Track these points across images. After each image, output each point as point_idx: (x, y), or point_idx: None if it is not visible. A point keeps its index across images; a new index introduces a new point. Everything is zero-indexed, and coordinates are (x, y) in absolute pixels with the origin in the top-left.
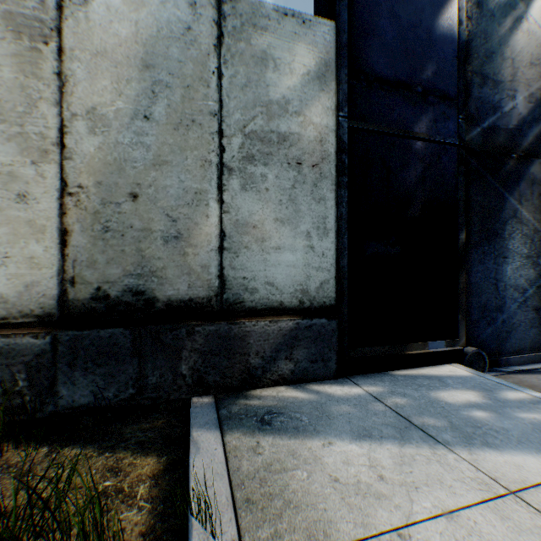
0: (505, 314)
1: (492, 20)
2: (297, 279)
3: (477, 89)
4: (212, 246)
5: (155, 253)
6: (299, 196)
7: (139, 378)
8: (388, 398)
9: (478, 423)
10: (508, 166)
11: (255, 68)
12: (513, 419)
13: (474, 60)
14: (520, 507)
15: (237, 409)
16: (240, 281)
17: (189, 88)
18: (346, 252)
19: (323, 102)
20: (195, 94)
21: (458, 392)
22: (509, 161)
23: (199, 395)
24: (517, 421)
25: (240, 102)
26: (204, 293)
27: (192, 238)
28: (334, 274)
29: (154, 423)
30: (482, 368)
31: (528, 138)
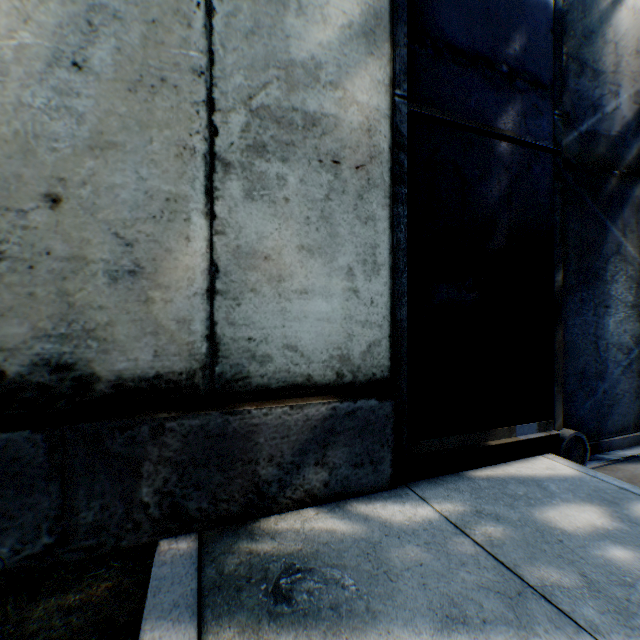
0: (607, 382)
1: None
2: (334, 339)
3: (573, 79)
4: (196, 288)
5: (93, 298)
6: (336, 212)
7: (61, 515)
8: (475, 526)
9: (626, 576)
10: (610, 185)
11: (268, 7)
12: None
13: (570, 39)
14: None
15: (235, 565)
16: (243, 343)
17: (156, 24)
18: (405, 298)
19: (372, 72)
20: (167, 36)
21: (572, 508)
22: (610, 180)
23: (173, 534)
24: None
25: (243, 58)
26: (182, 365)
27: (161, 275)
28: (388, 331)
29: (90, 591)
30: (581, 457)
31: (633, 150)
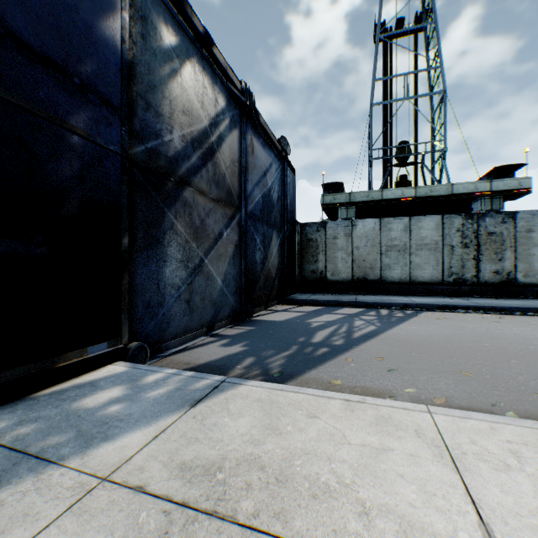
0: (166, 308)
1: (155, 59)
2: None
3: (142, 111)
4: None
5: None
6: None
7: None
8: (10, 433)
9: (108, 419)
10: (168, 186)
11: None
12: (142, 401)
13: (140, 84)
14: (105, 490)
15: None
16: None
17: None
18: None
19: None
20: None
21: (106, 392)
22: (169, 183)
23: None
24: (145, 401)
25: None
26: None
27: None
28: None
29: None
30: (145, 358)
31: (183, 169)
